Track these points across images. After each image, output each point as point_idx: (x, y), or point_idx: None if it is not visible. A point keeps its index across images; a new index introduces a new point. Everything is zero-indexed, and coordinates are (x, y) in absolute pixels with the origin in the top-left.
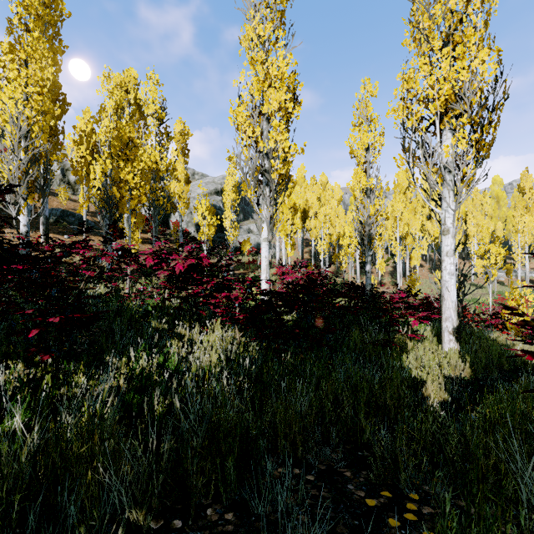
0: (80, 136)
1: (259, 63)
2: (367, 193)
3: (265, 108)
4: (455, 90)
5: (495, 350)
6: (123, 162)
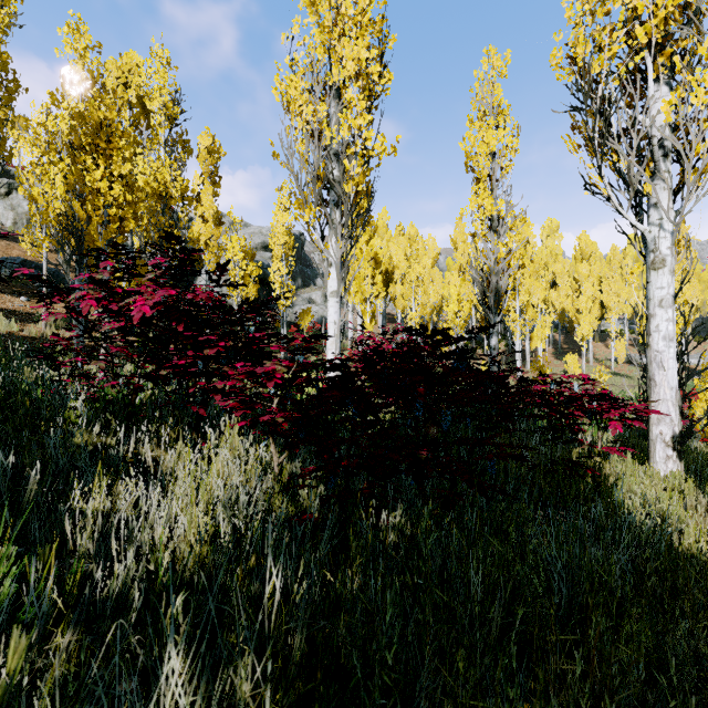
0: (35, 132)
1: None
2: (492, 225)
3: (334, 74)
4: None
5: None
6: (93, 159)
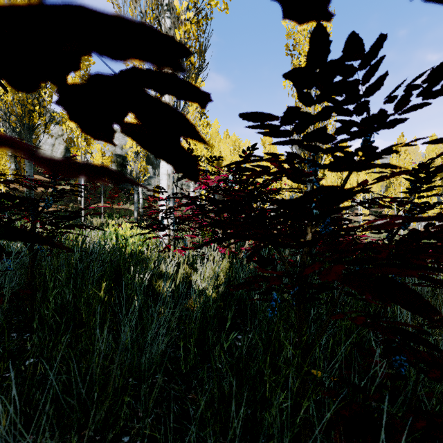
0: None
1: None
2: None
3: None
4: None
5: None
6: None
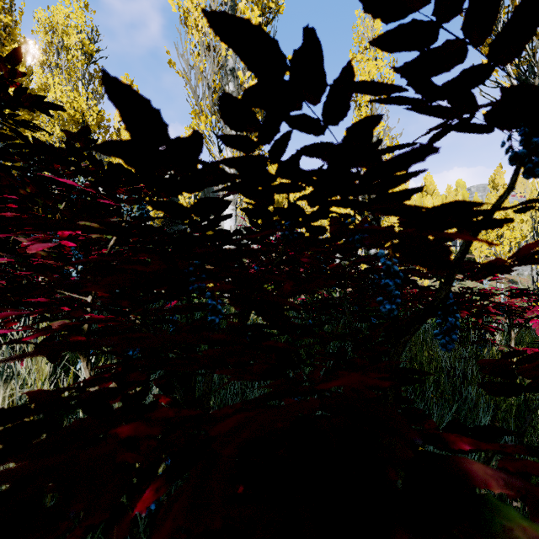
0: None
1: None
2: None
3: None
4: None
5: None
6: None
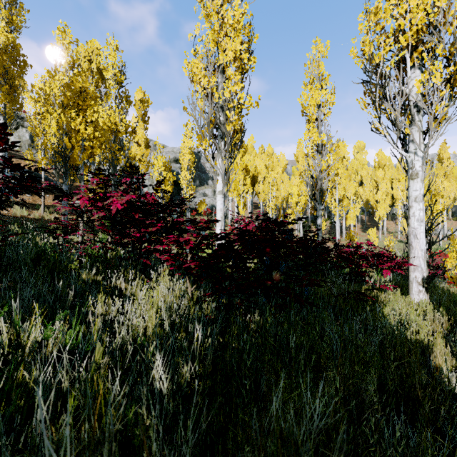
0: (38, 93)
1: (214, 13)
2: (318, 149)
3: (220, 59)
4: (428, 19)
5: (455, 301)
6: (75, 112)
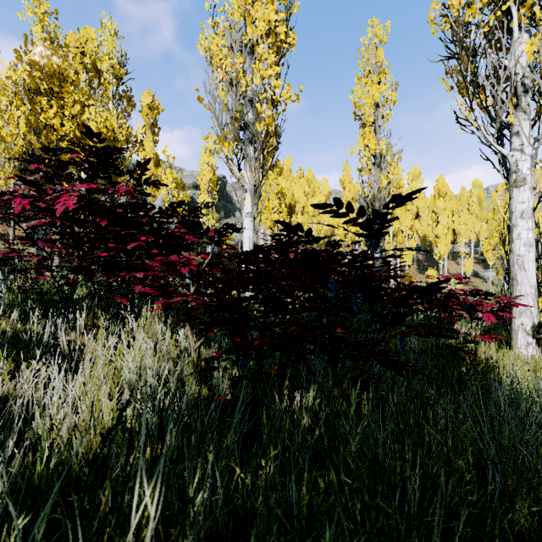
0: (4, 84)
1: None
2: (376, 161)
3: (249, 33)
4: None
5: None
6: (48, 101)
